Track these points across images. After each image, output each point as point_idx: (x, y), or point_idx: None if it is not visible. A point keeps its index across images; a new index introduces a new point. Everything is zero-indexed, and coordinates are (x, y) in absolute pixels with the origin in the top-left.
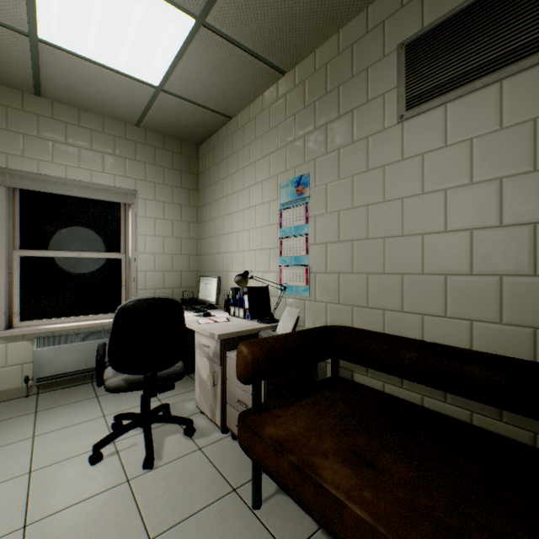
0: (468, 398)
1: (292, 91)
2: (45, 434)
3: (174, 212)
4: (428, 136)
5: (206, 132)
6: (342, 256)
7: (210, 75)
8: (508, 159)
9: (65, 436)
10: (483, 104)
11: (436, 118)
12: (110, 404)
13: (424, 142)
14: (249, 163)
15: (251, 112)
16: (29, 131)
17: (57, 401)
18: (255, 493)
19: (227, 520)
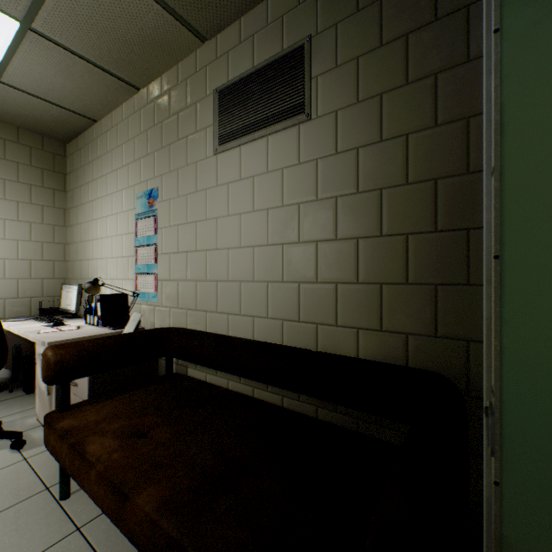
0: (239, 376)
1: (146, 108)
2: None
3: (33, 214)
4: (231, 169)
5: (72, 131)
6: (180, 265)
7: (56, 77)
8: (271, 195)
9: None
10: (260, 151)
11: (236, 156)
12: None
13: (230, 174)
14: (112, 170)
15: (114, 119)
16: None
17: None
18: (62, 485)
19: (27, 515)
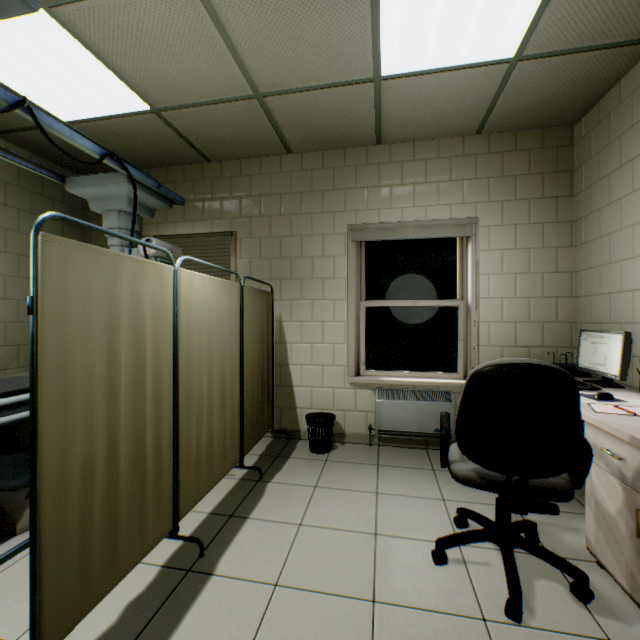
0: None
1: None
2: (385, 494)
3: (530, 237)
4: None
5: (592, 94)
6: None
7: None
8: None
9: (404, 506)
10: None
11: None
12: (448, 486)
13: None
14: None
15: None
16: (371, 183)
17: (394, 459)
18: None
19: None
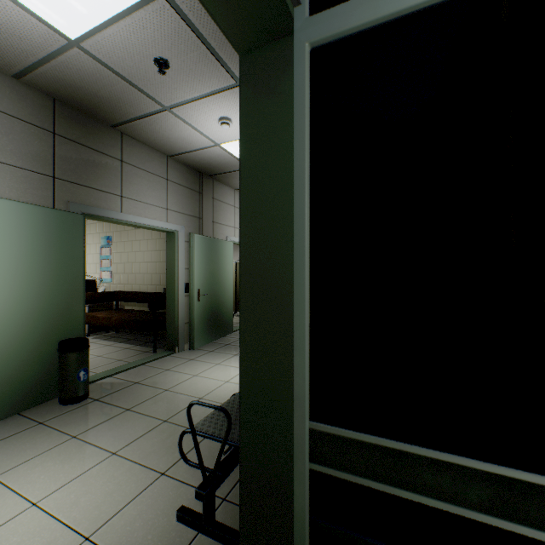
0: (142, 302)
1: None
2: None
3: None
4: (141, 235)
5: None
6: (122, 268)
7: None
8: (154, 246)
9: None
10: (150, 232)
11: (143, 231)
12: None
13: (141, 237)
14: (88, 223)
15: None
16: None
17: None
18: None
19: None
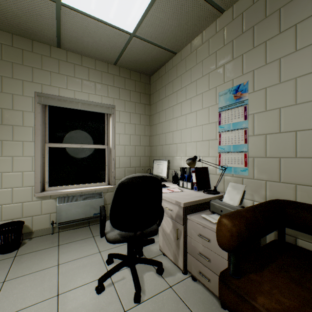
0: None
1: (230, 23)
2: (64, 263)
3: (136, 119)
4: None
5: (157, 66)
6: (283, 144)
7: (169, 19)
8: None
9: (77, 266)
10: None
11: None
12: (102, 243)
13: None
14: (191, 82)
15: (192, 46)
16: (53, 70)
17: (70, 238)
18: None
19: None
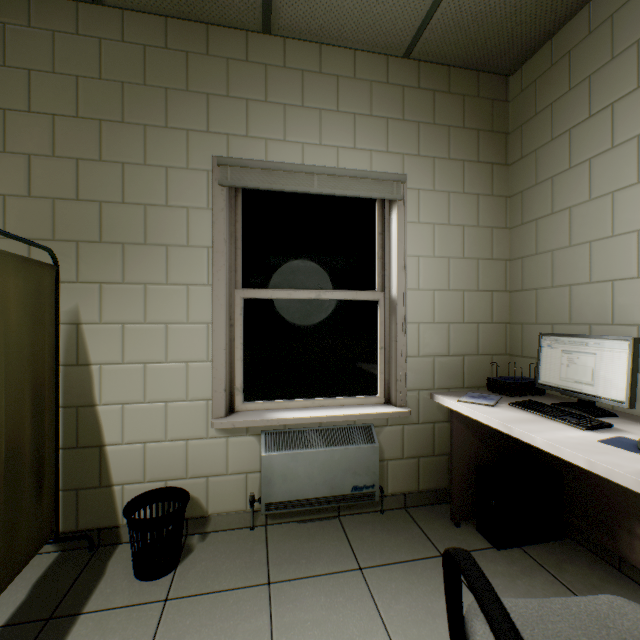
0: None
1: None
2: None
3: (465, 211)
4: None
5: (551, 22)
6: None
7: None
8: None
9: None
10: None
11: None
12: (396, 612)
13: None
14: None
15: None
16: (253, 95)
17: (296, 558)
18: None
19: None
